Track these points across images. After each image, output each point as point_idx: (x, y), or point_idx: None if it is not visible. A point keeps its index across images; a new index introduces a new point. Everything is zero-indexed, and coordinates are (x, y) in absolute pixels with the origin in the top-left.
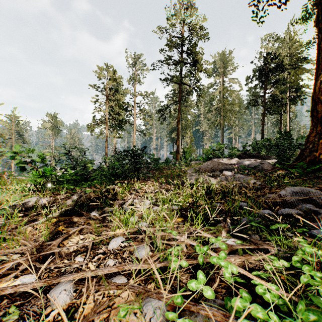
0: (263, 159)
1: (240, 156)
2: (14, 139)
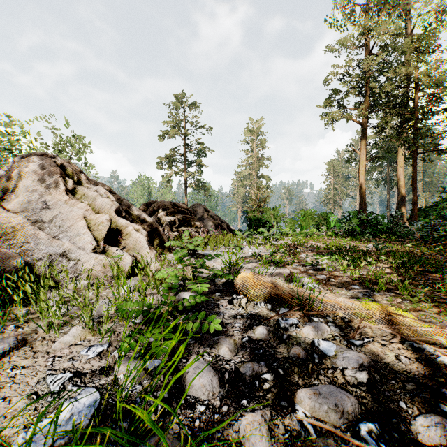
0: None
1: None
2: None
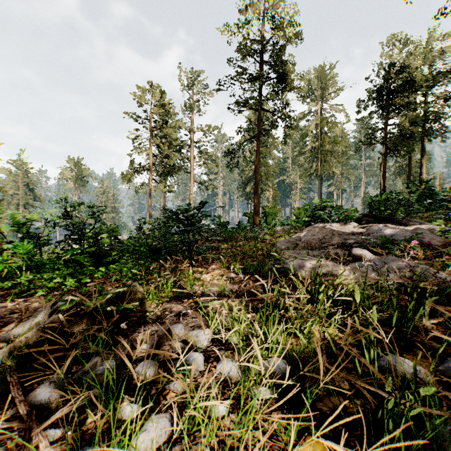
0: (400, 224)
1: (360, 220)
2: (21, 195)
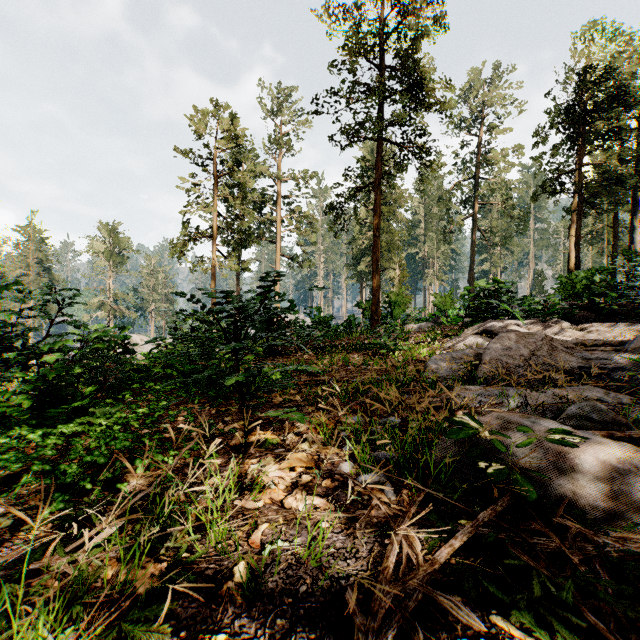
0: None
1: (571, 314)
2: (33, 277)
